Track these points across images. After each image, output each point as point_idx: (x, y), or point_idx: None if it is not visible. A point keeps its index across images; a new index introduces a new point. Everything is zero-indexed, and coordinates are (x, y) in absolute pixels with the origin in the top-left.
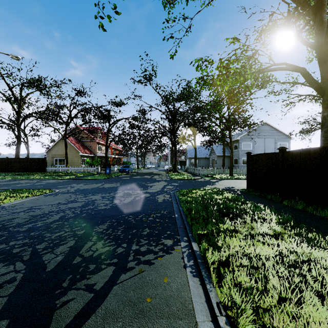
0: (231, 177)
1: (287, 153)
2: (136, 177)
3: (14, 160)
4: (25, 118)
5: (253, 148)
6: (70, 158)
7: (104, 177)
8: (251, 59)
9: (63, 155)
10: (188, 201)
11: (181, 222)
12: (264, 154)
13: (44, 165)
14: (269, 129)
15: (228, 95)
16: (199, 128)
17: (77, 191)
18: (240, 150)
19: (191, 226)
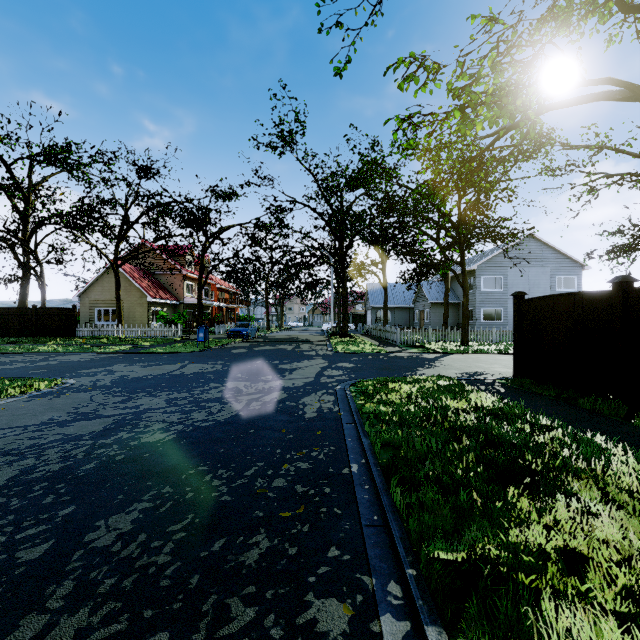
0: (466, 349)
1: (639, 292)
2: (261, 348)
3: (10, 311)
4: (38, 226)
5: (505, 288)
6: (128, 307)
7: (194, 348)
8: (532, 65)
9: (114, 302)
10: (382, 415)
11: (370, 497)
12: (566, 295)
13: (72, 322)
14: (539, 249)
15: (464, 165)
16: (394, 245)
17: (116, 384)
18: (479, 292)
19: (405, 520)
